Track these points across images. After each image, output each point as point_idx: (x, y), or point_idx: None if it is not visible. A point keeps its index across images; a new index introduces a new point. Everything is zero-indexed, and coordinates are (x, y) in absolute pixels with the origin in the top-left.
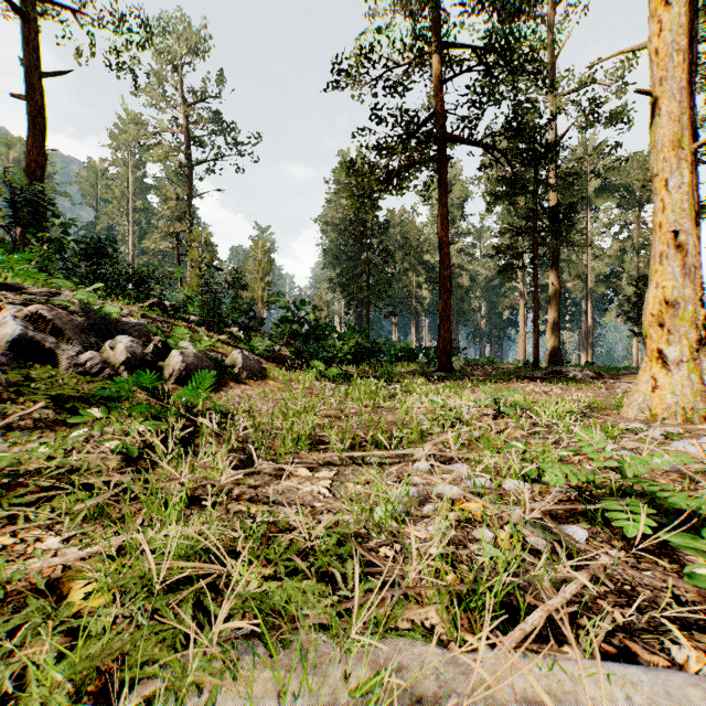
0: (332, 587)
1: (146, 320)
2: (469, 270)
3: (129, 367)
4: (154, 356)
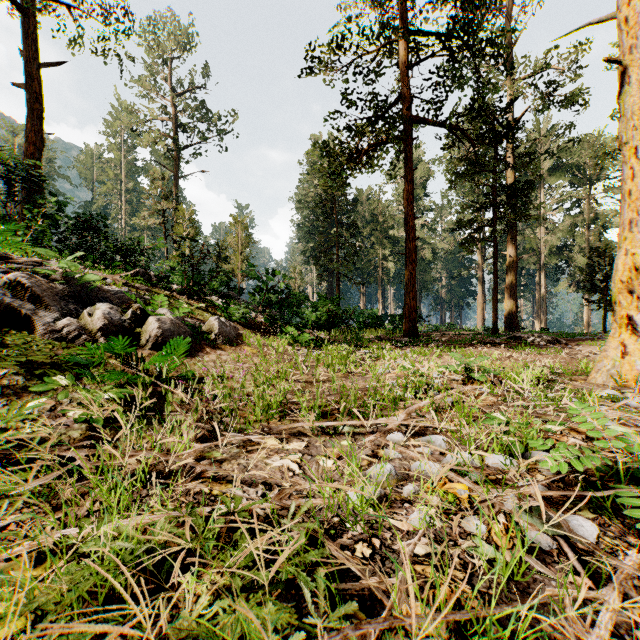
0: (299, 603)
1: (128, 288)
2: (431, 244)
3: (106, 333)
4: (132, 323)
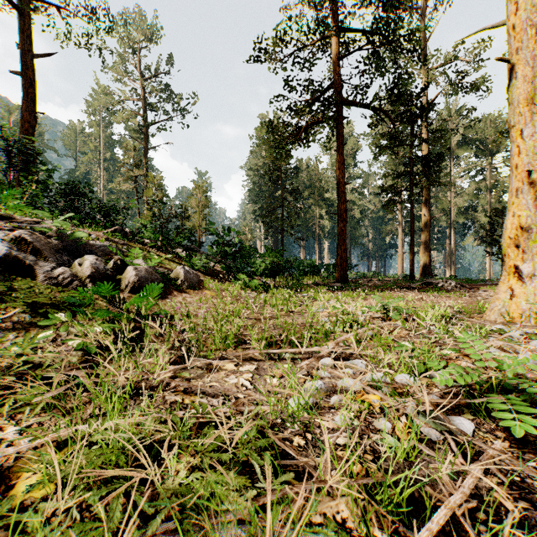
0: (252, 476)
1: (109, 243)
2: (359, 205)
3: (93, 280)
4: (114, 271)
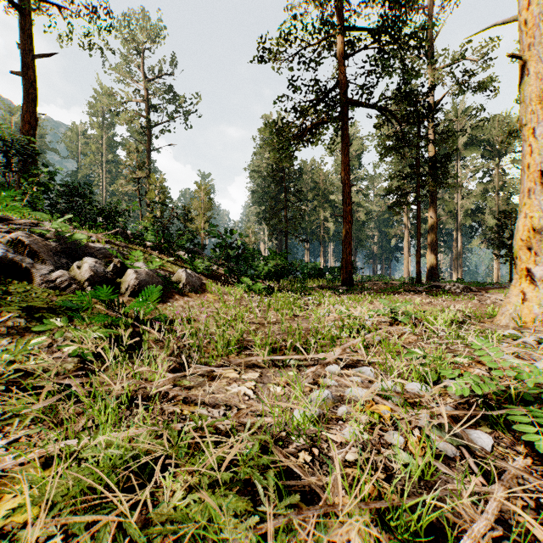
0: (254, 497)
1: (110, 245)
2: (365, 207)
3: (92, 283)
4: (114, 274)
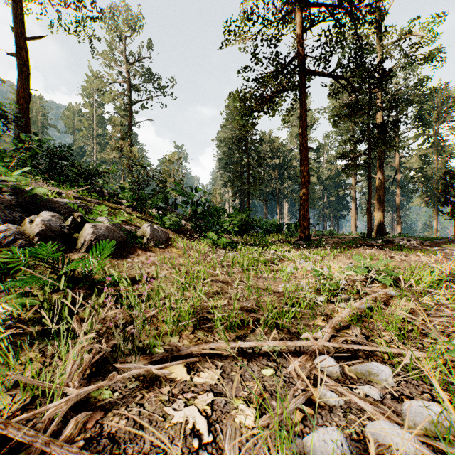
0: None
1: (80, 201)
2: (316, 171)
3: (44, 238)
4: (71, 229)
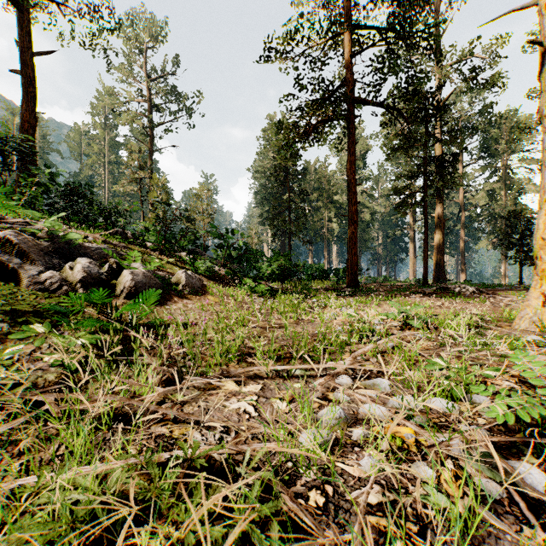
0: None
1: (107, 245)
2: (369, 208)
3: (85, 285)
4: (109, 275)
